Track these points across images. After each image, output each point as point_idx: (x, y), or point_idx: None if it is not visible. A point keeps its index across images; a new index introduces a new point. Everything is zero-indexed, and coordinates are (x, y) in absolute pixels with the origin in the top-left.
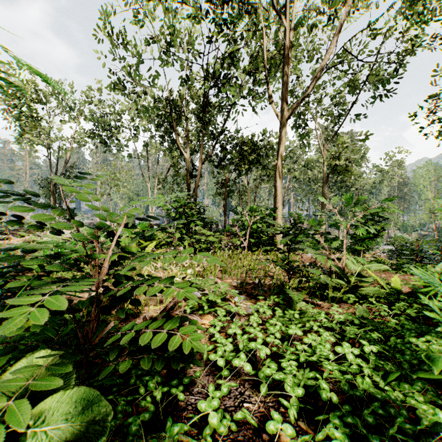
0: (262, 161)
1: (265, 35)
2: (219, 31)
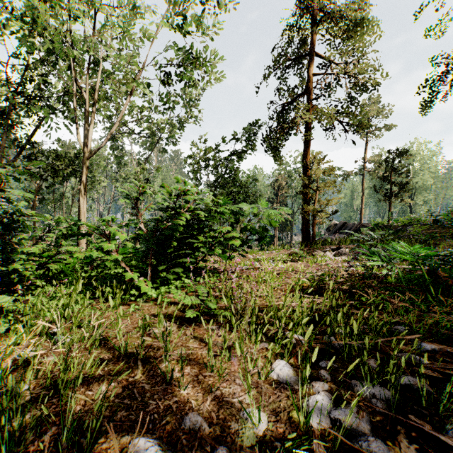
0: (77, 175)
1: (74, 84)
2: (26, 51)
